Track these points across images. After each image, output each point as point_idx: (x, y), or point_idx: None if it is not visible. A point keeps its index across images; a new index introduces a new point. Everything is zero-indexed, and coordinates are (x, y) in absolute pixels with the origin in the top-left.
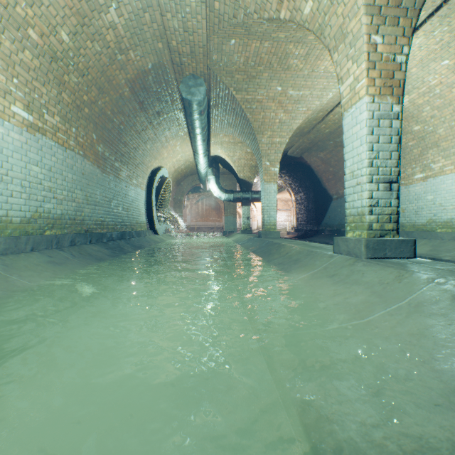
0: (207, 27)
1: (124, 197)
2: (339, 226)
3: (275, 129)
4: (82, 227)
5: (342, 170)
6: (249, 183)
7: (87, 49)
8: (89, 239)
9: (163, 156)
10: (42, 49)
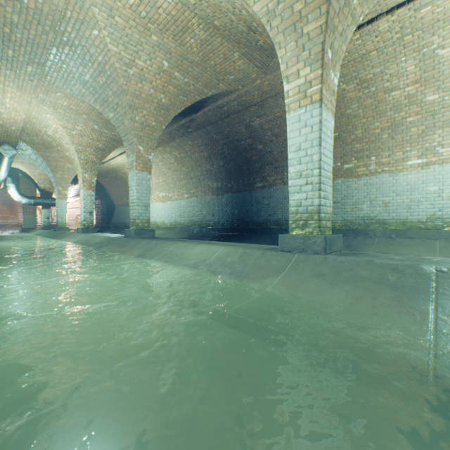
0: (20, 132)
1: None
2: (119, 224)
3: (65, 171)
4: None
5: (119, 191)
6: (50, 192)
7: None
8: None
9: None
10: None
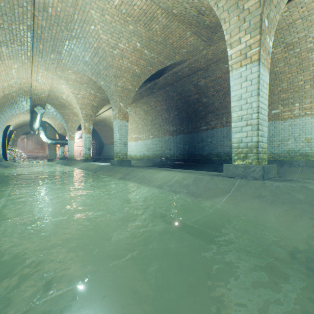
0: (47, 98)
1: None
2: (106, 156)
3: (73, 122)
4: None
5: (106, 134)
6: (64, 136)
7: (2, 101)
8: None
9: (12, 120)
10: None
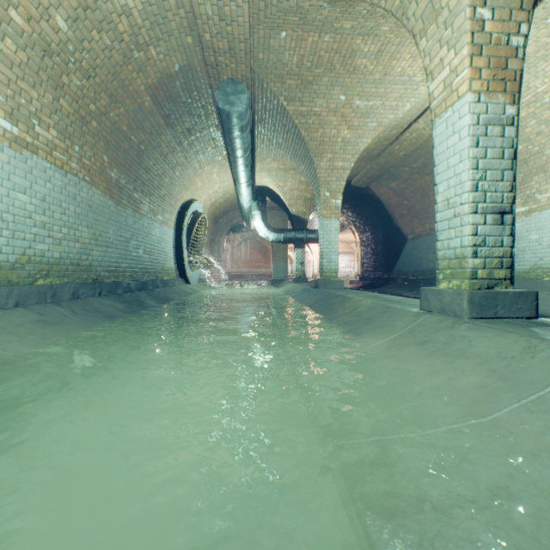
0: (250, 14)
1: (145, 236)
2: (415, 273)
3: (337, 150)
4: (89, 274)
5: (419, 203)
6: (303, 220)
7: (93, 42)
8: (99, 291)
9: (196, 186)
10: (30, 38)
